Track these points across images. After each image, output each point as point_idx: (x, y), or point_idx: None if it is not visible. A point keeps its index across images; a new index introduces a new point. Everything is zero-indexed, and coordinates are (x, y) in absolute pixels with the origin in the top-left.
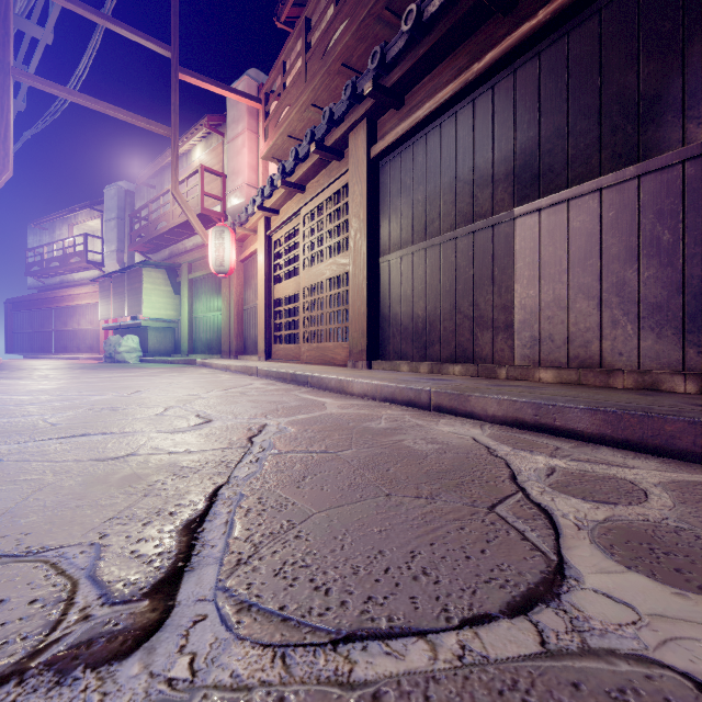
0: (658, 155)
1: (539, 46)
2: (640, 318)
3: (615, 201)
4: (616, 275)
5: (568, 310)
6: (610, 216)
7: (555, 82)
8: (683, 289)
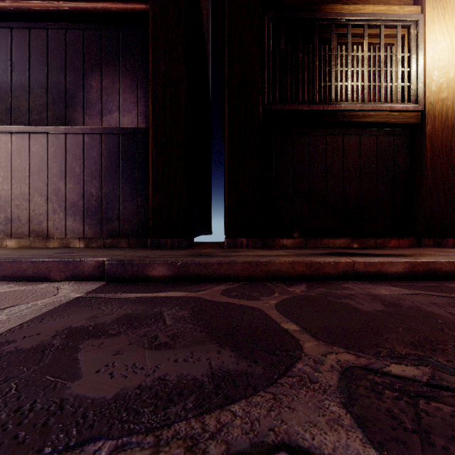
0: (74, 126)
1: (11, 23)
2: (66, 209)
3: (55, 143)
4: (56, 185)
5: (30, 202)
6: (52, 150)
7: (22, 54)
8: (84, 196)
